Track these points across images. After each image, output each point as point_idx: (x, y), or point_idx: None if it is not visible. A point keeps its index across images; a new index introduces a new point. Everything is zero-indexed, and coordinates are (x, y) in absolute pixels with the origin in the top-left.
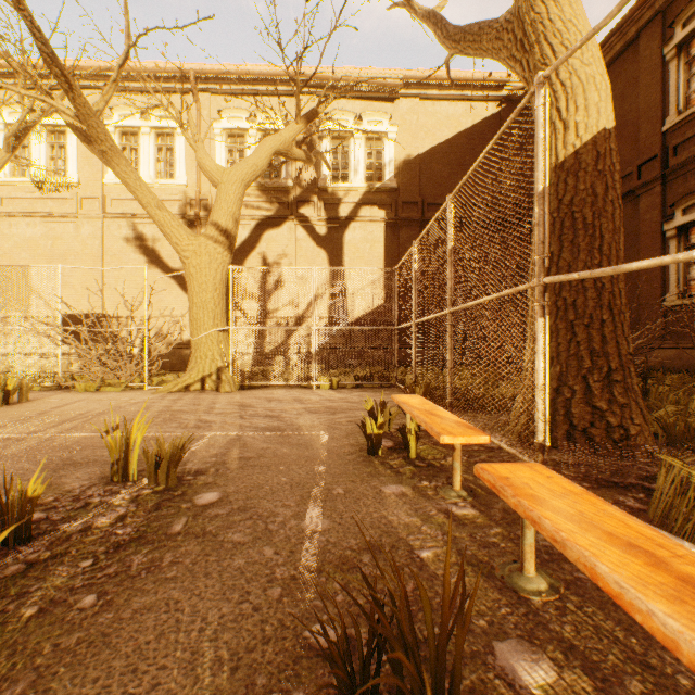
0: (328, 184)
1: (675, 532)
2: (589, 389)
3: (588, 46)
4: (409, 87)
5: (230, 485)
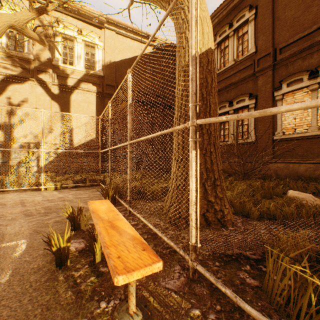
0: (60, 64)
1: None
2: (206, 190)
3: (203, 1)
4: (110, 24)
5: None
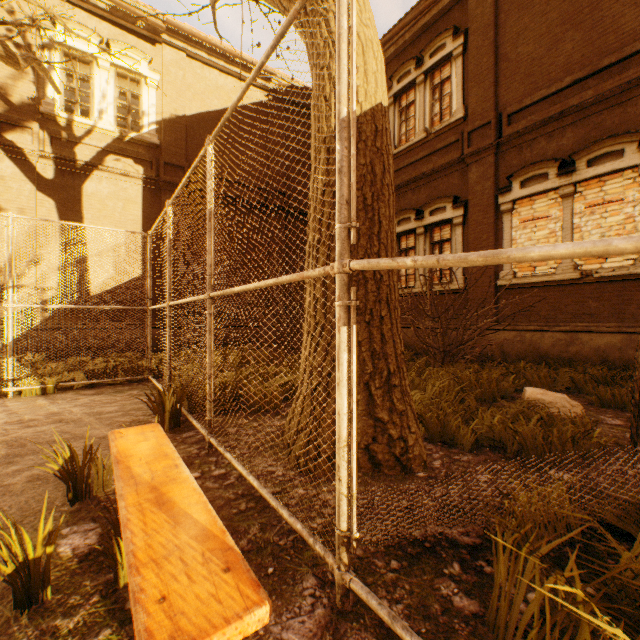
0: (58, 111)
1: None
2: (372, 398)
3: (366, 6)
4: (175, 36)
5: None
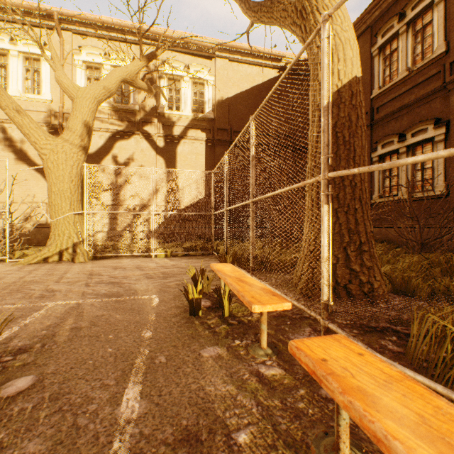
0: (165, 111)
1: (438, 378)
2: (348, 257)
3: (345, 18)
4: (222, 51)
5: (50, 364)
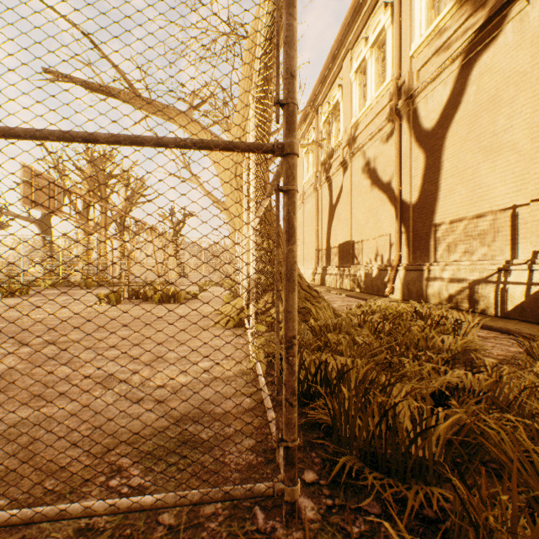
0: None
1: None
2: None
3: None
4: None
5: None
